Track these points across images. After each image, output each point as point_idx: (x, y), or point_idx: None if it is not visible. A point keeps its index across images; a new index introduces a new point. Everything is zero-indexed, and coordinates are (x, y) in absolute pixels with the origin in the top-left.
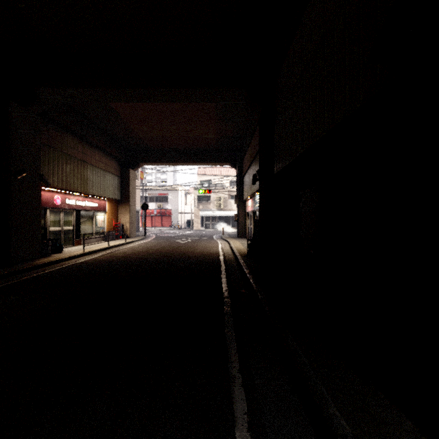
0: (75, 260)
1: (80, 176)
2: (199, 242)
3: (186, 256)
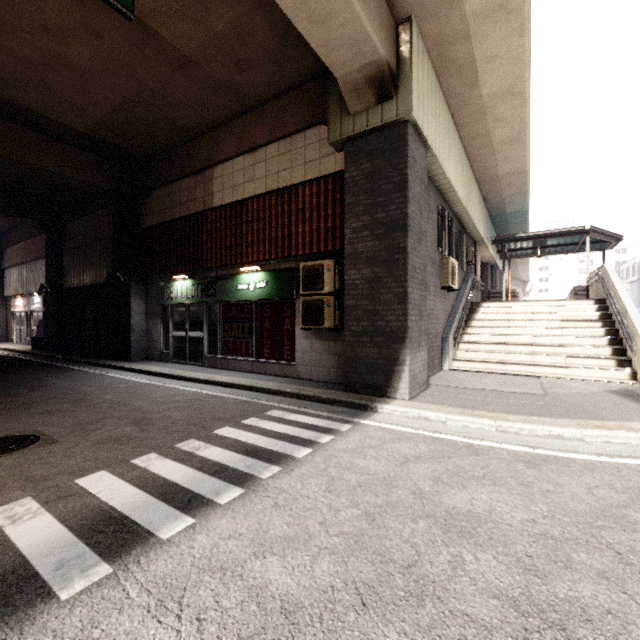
0: None
1: None
2: None
3: None
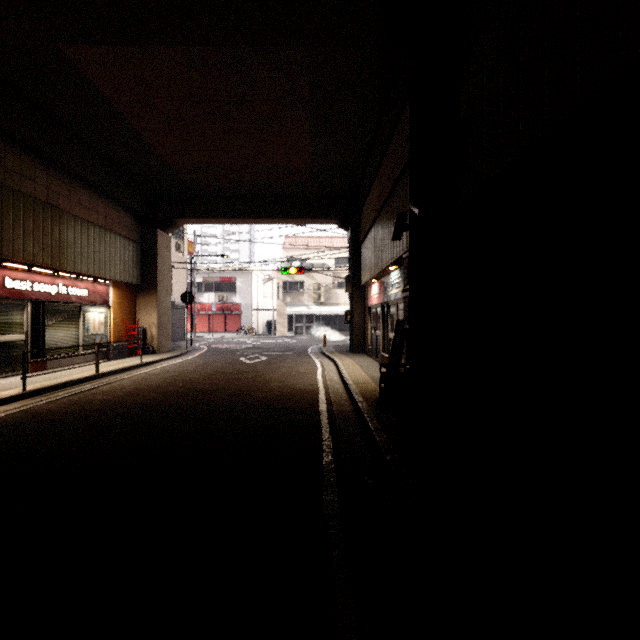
0: None
1: (42, 234)
2: (282, 362)
3: (243, 402)
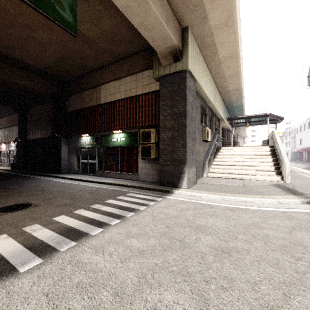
0: None
1: None
2: None
3: None
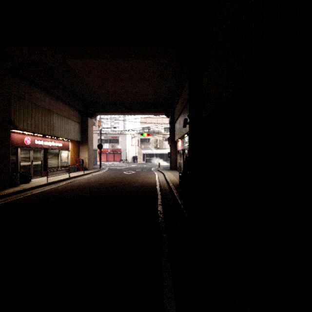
0: (37, 189)
1: (47, 122)
2: (141, 173)
3: (129, 186)
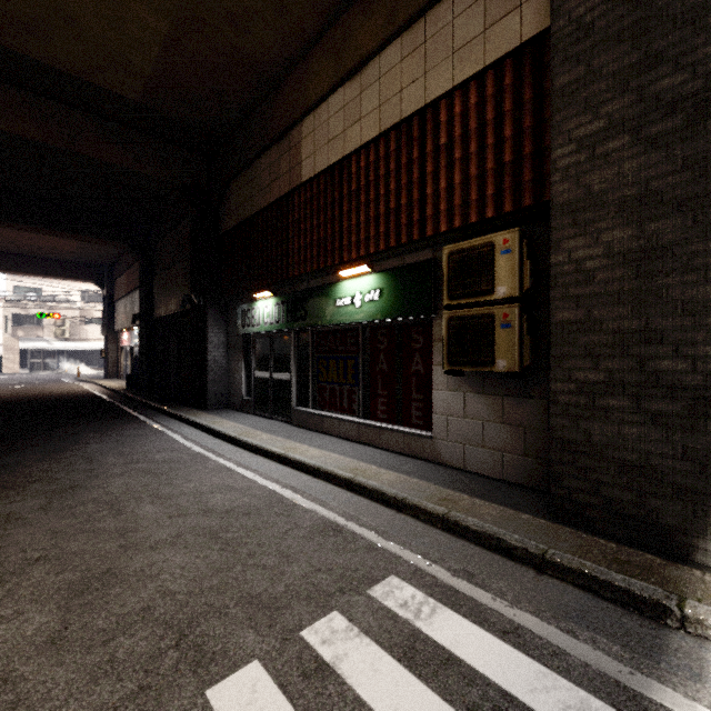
0: None
1: None
2: (47, 386)
3: (49, 395)
